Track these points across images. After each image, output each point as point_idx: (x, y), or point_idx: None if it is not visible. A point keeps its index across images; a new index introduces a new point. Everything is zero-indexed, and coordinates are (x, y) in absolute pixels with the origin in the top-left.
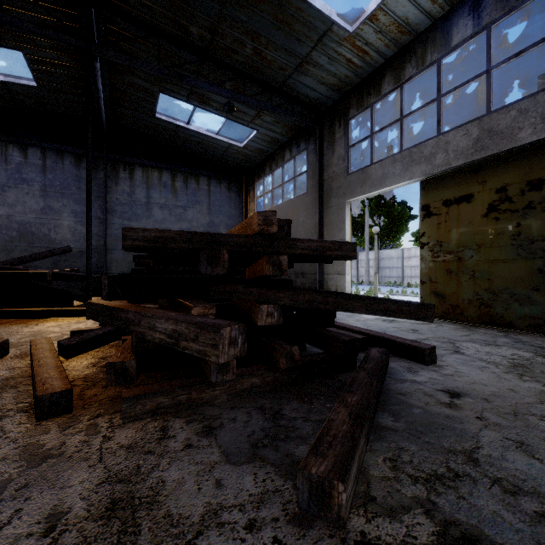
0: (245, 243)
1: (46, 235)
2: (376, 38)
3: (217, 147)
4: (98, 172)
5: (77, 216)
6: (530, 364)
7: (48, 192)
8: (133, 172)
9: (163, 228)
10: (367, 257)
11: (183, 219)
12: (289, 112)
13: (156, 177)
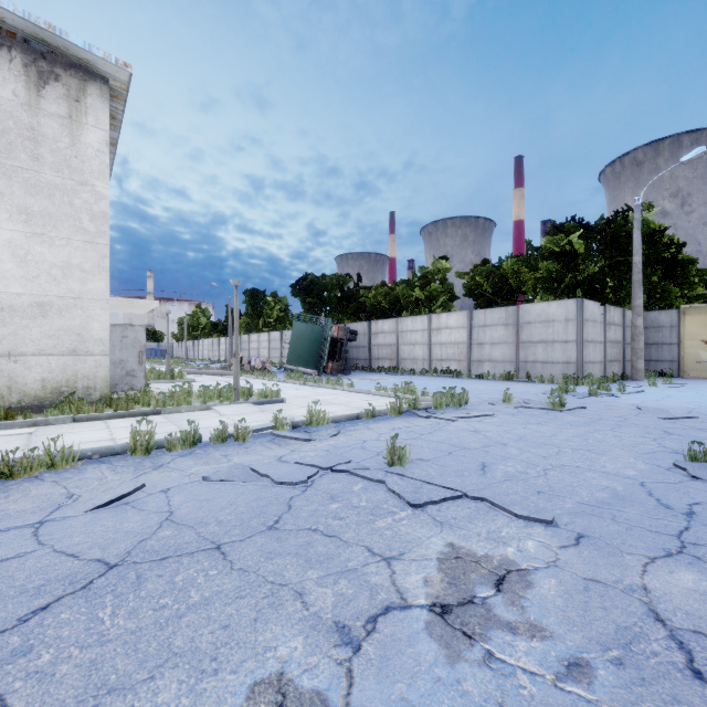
0: None
1: None
2: None
3: None
4: None
5: None
6: None
7: None
8: None
9: None
10: (230, 341)
11: None
12: None
13: None
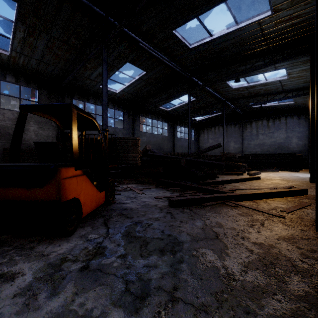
0: (220, 156)
1: (227, 149)
2: (299, 74)
3: (283, 105)
4: (240, 127)
5: (234, 142)
6: (267, 178)
7: (227, 136)
8: (251, 124)
9: (263, 142)
10: None
11: (272, 137)
12: (289, 97)
13: (260, 123)
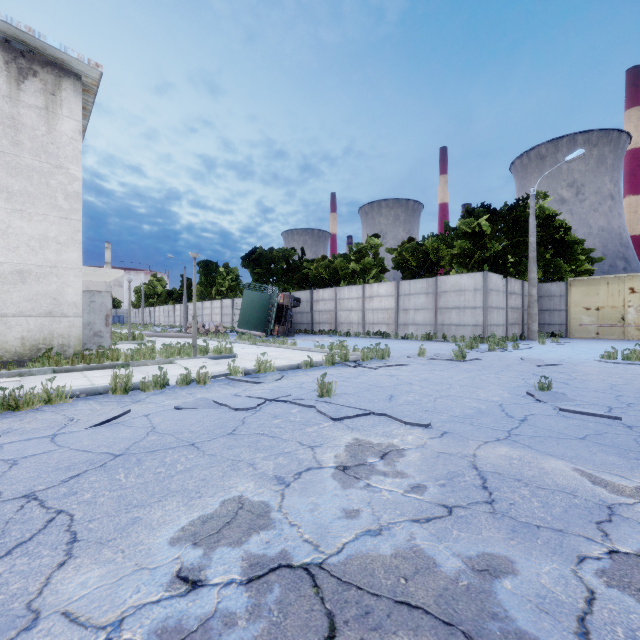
0: None
1: None
2: None
3: None
4: None
5: None
6: None
7: None
8: None
9: None
10: (185, 307)
11: None
12: None
13: None
